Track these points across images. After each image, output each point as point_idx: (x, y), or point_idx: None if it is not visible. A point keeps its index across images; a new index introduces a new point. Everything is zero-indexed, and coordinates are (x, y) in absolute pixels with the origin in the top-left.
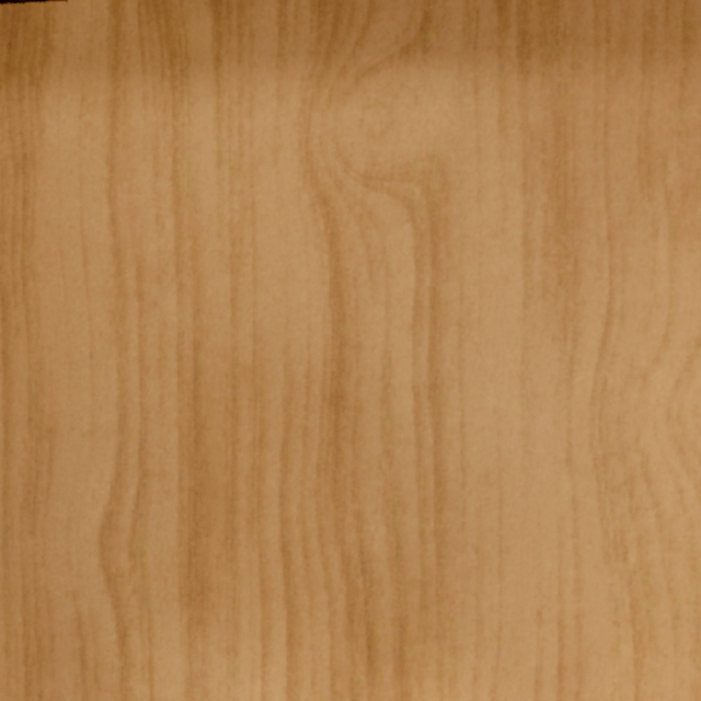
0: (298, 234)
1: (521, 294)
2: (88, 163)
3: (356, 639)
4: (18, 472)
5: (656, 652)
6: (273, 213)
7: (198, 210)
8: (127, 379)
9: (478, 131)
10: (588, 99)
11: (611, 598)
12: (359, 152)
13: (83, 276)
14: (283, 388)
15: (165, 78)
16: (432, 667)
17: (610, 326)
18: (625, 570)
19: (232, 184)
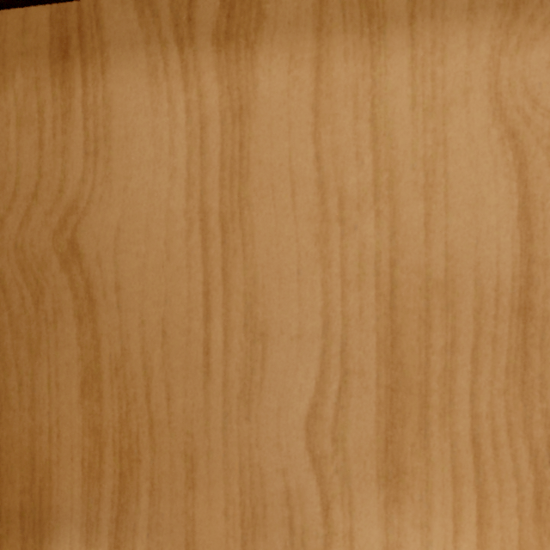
0: (487, 165)
1: None
2: (295, 111)
3: (543, 523)
4: (235, 368)
5: None
6: (463, 147)
7: (394, 147)
8: (330, 292)
9: None
10: None
11: None
12: (547, 91)
13: (291, 205)
14: (472, 300)
15: (364, 35)
16: None
17: None
18: None
19: (425, 123)
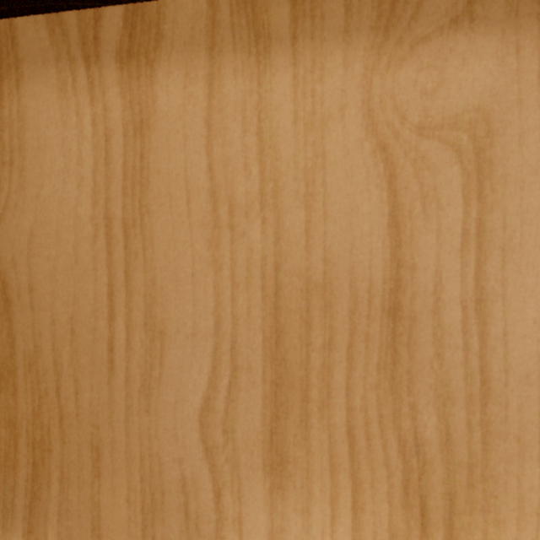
0: (361, 176)
1: None
2: (190, 124)
3: (411, 508)
4: (136, 364)
5: None
6: (340, 159)
7: (278, 159)
8: (221, 293)
9: (519, 86)
10: None
11: None
12: (414, 107)
13: (187, 212)
14: (348, 301)
15: (252, 54)
16: (477, 535)
17: None
18: None
19: (306, 137)
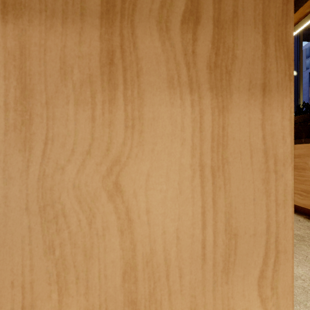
0: None
1: (3, 129)
2: None
3: None
4: None
5: (68, 295)
6: None
7: None
8: None
9: None
10: (36, 37)
11: (47, 272)
12: None
13: None
14: None
15: None
16: None
17: (47, 145)
18: (54, 258)
19: None
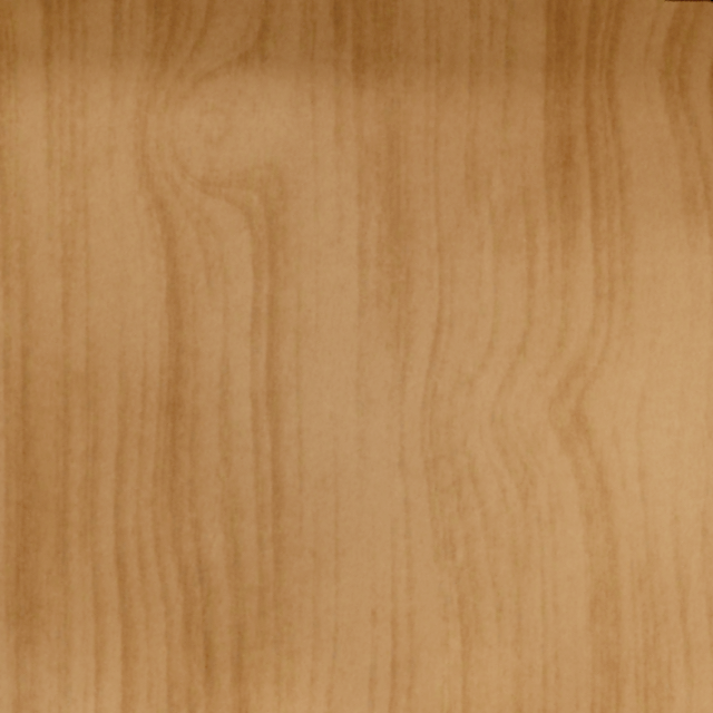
0: (134, 239)
1: (357, 302)
2: None
3: (194, 648)
4: None
5: (482, 644)
6: (107, 216)
7: (27, 211)
8: None
9: (315, 142)
10: (420, 115)
11: (441, 595)
12: (197, 157)
13: None
14: (118, 396)
15: None
16: (270, 672)
17: (440, 334)
18: (454, 567)
19: (64, 185)
